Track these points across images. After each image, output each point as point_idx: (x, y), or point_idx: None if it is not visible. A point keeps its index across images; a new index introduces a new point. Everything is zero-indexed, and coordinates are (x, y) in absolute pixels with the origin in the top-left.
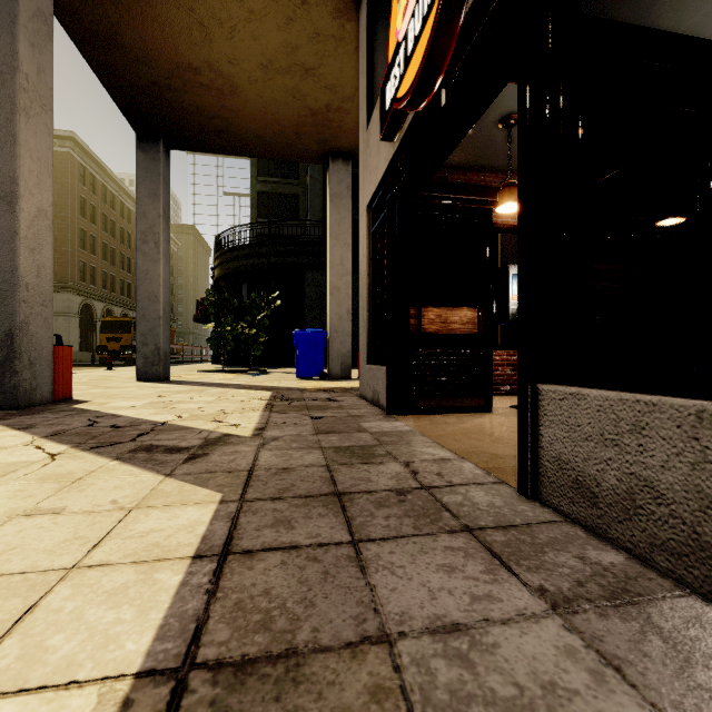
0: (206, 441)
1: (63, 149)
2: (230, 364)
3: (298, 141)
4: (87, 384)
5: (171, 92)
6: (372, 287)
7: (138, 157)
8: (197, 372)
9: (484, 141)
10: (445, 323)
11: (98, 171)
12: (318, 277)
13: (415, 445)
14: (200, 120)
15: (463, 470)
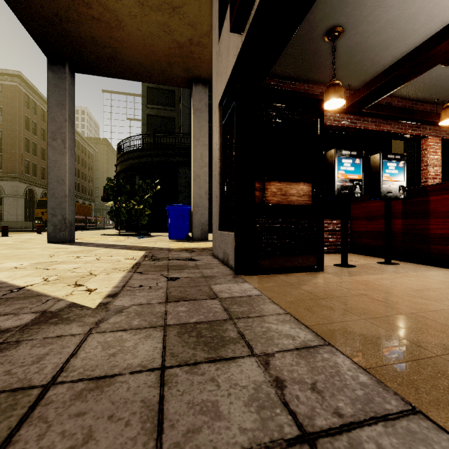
0: (40, 316)
1: (13, 83)
2: (127, 230)
3: (170, 69)
4: (6, 245)
5: (70, 23)
6: (222, 169)
7: (49, 76)
8: (100, 235)
9: (311, 54)
10: (285, 195)
11: (38, 100)
12: (187, 171)
13: (268, 319)
14: (95, 49)
15: (342, 373)
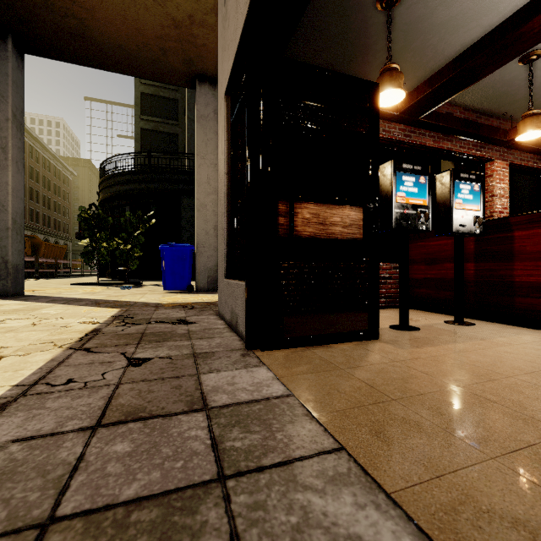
0: None
1: None
2: (114, 277)
3: (164, 59)
4: None
5: None
6: (231, 188)
7: None
8: (70, 285)
9: (356, 31)
10: (323, 224)
11: None
12: (193, 202)
13: (303, 475)
14: (52, 18)
15: None
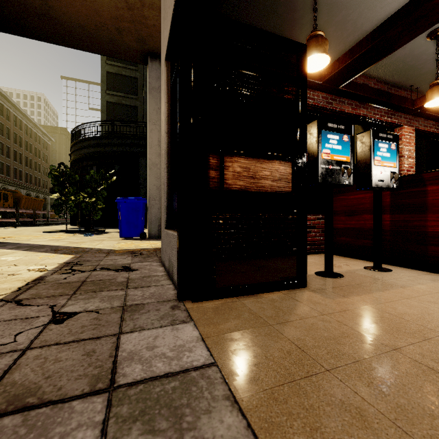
0: None
1: None
2: (83, 225)
3: (120, 37)
4: None
5: None
6: (170, 145)
7: None
8: (42, 232)
9: (285, 4)
10: (254, 178)
11: None
12: None
13: None
14: None
15: None
